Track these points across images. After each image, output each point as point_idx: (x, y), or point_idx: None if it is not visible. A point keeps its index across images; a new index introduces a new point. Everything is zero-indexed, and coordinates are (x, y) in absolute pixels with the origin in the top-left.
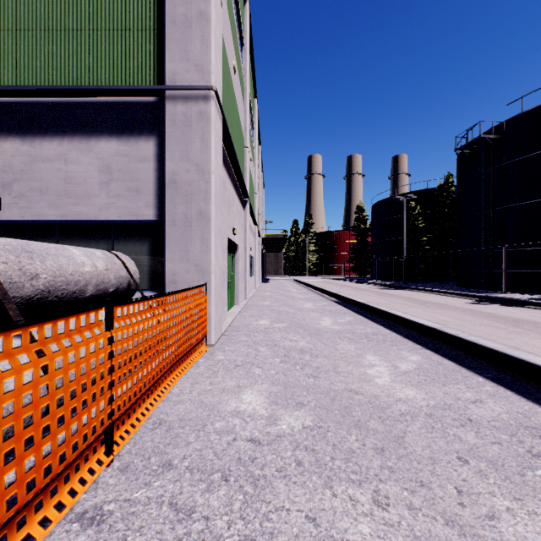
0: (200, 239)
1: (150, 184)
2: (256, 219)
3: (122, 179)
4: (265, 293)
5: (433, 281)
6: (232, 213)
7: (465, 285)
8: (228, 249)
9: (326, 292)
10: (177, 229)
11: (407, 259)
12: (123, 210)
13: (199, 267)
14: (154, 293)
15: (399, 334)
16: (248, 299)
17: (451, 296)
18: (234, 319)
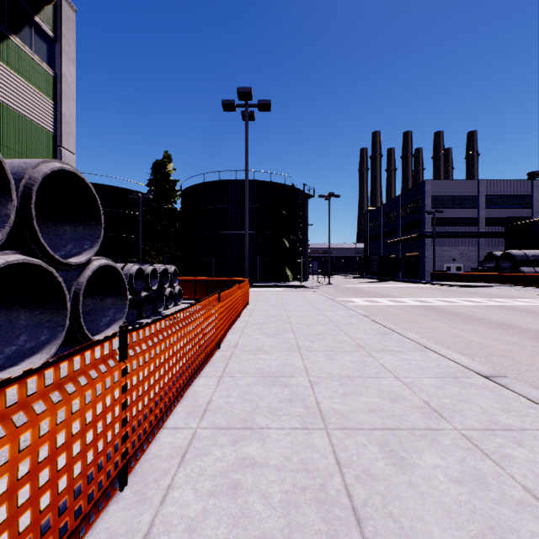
0: None
1: None
2: None
3: None
4: None
5: None
6: None
7: None
8: None
9: None
10: None
11: None
12: None
13: None
14: None
15: None
16: None
17: None
18: None
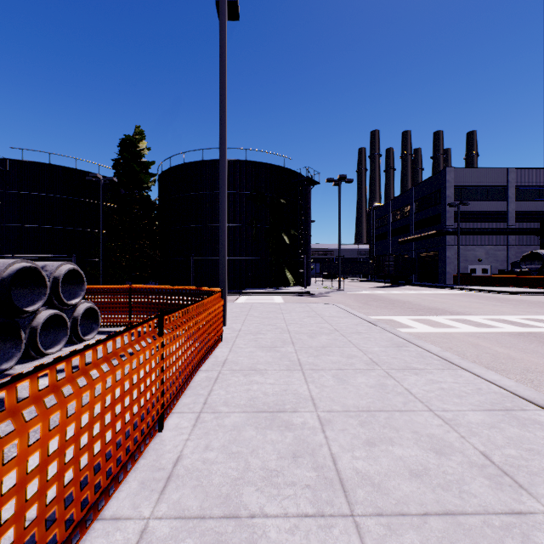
0: None
1: None
2: None
3: None
4: None
5: None
6: None
7: None
8: None
9: None
10: None
11: None
12: None
13: None
14: None
15: None
16: None
17: None
18: None
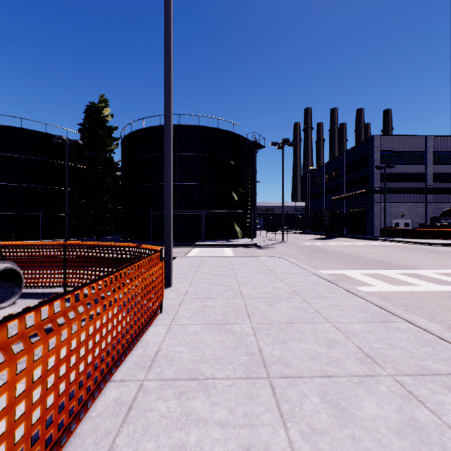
0: None
1: None
2: None
3: None
4: None
5: None
6: None
7: None
8: None
9: None
10: None
11: None
12: None
13: None
14: None
15: None
16: None
17: None
18: None
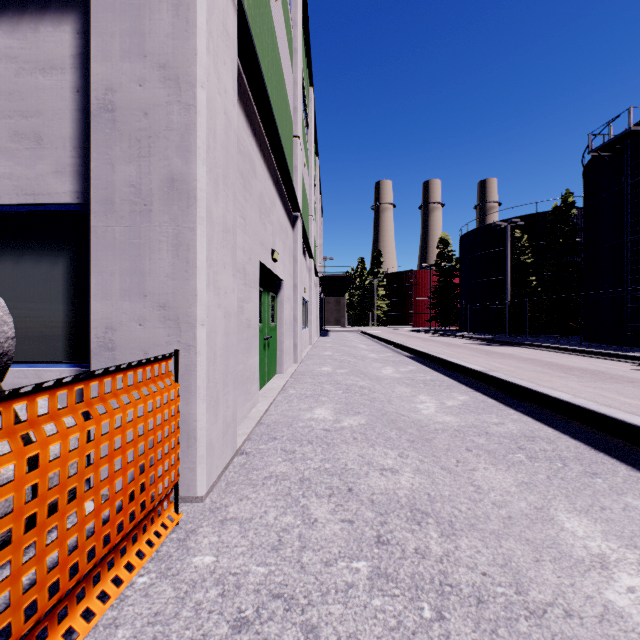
0: (171, 244)
1: (63, 123)
2: (312, 250)
3: (4, 112)
4: (325, 352)
5: (544, 333)
6: (269, 224)
7: (599, 340)
8: (264, 285)
9: (410, 349)
10: (118, 220)
11: (510, 304)
12: (6, 183)
13: (167, 311)
14: (73, 371)
15: (576, 438)
16: (298, 362)
17: (595, 357)
18: (271, 406)
